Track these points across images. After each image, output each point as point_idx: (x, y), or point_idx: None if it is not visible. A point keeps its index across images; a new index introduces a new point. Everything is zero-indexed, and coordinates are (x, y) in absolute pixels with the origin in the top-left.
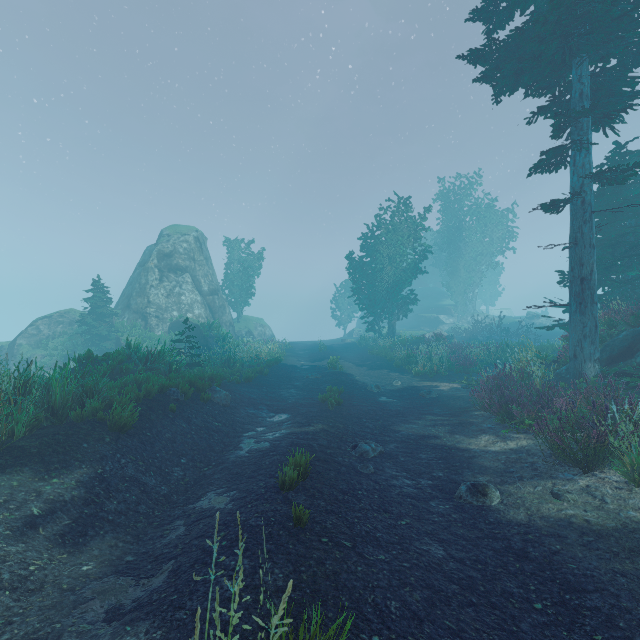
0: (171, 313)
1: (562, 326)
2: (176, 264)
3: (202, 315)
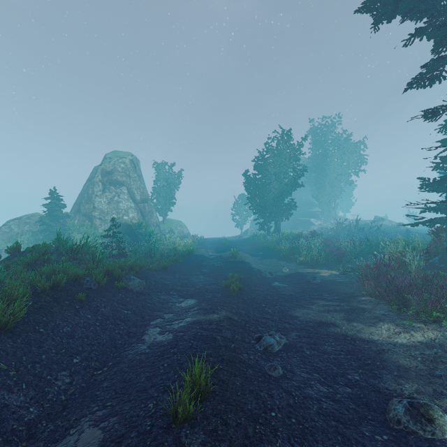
0: (111, 216)
1: (425, 223)
2: (115, 179)
3: (135, 218)
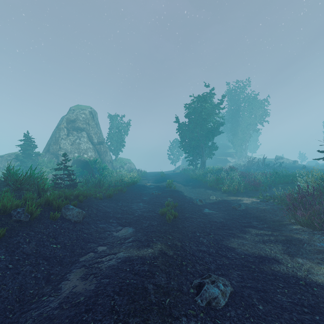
0: (74, 154)
1: None
2: (77, 126)
3: (93, 156)
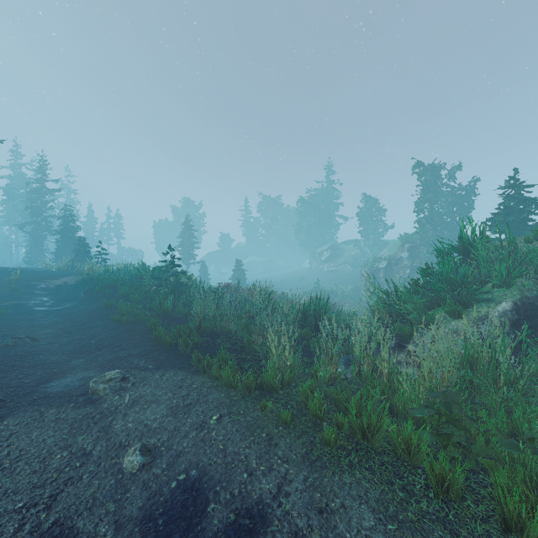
0: None
1: None
2: None
3: None
